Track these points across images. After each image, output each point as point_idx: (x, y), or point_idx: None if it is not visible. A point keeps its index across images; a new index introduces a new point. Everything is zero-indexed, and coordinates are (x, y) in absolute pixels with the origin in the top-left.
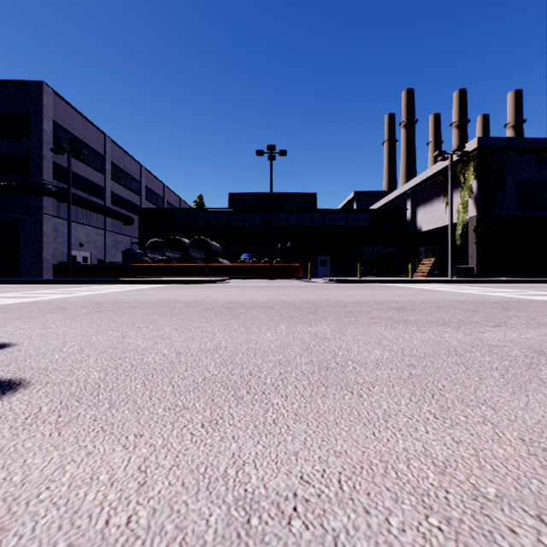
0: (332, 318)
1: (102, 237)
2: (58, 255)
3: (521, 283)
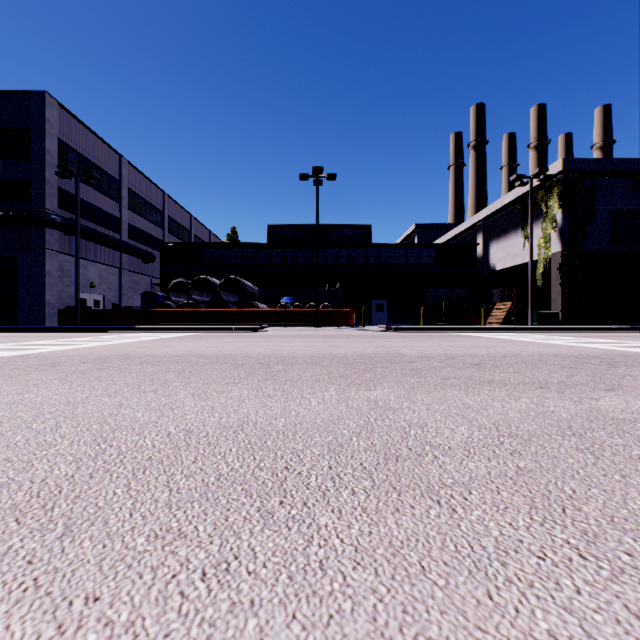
0: (394, 378)
1: (117, 277)
2: (64, 298)
3: (616, 331)
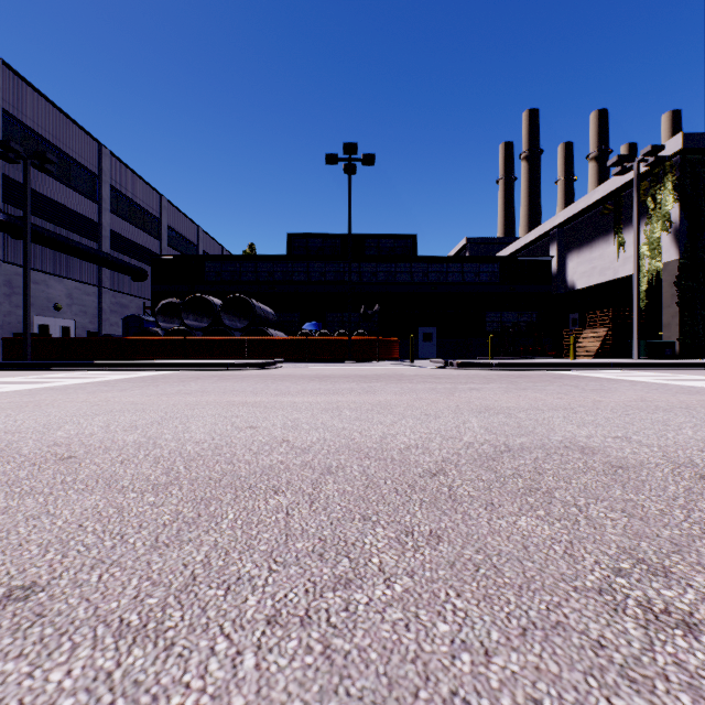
0: None
1: (94, 297)
2: (14, 323)
3: None
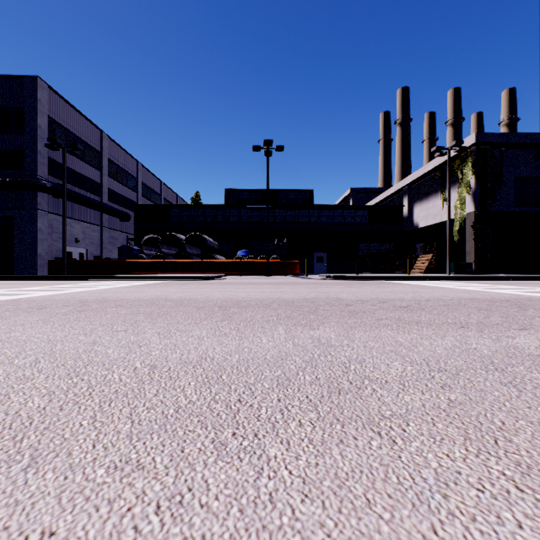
0: (334, 319)
1: (98, 233)
2: (53, 251)
3: (521, 279)
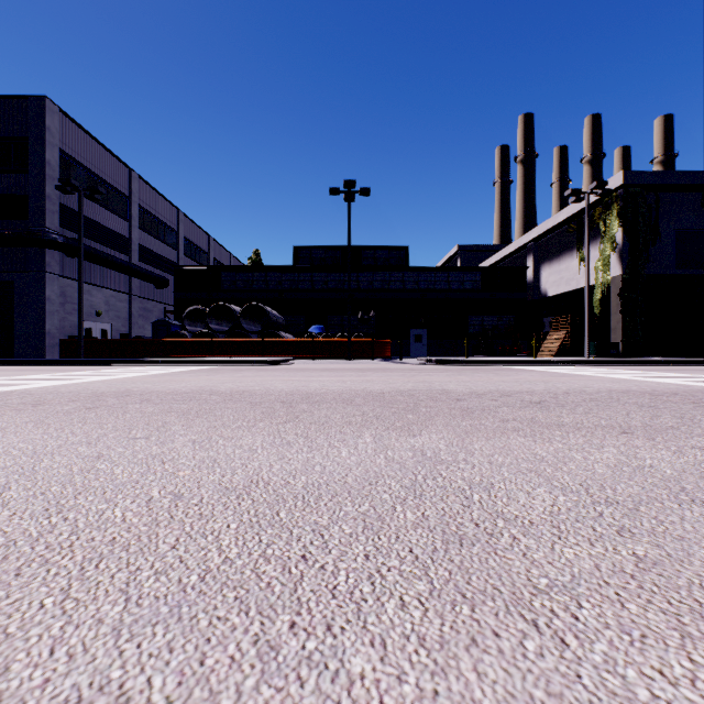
0: (442, 420)
1: (126, 303)
2: (67, 327)
3: (684, 364)
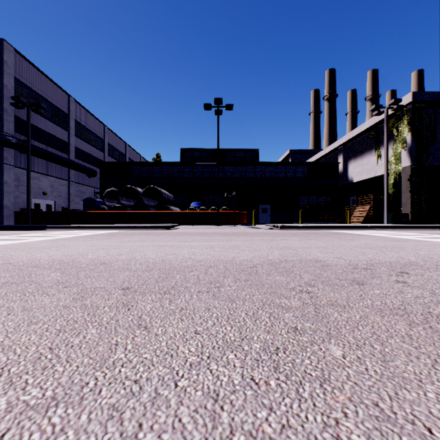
0: (432, 382)
1: (66, 187)
2: (20, 202)
3: None
